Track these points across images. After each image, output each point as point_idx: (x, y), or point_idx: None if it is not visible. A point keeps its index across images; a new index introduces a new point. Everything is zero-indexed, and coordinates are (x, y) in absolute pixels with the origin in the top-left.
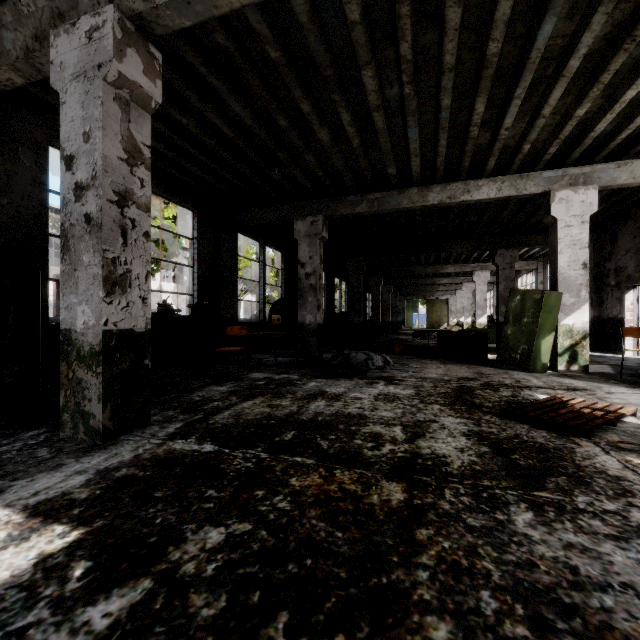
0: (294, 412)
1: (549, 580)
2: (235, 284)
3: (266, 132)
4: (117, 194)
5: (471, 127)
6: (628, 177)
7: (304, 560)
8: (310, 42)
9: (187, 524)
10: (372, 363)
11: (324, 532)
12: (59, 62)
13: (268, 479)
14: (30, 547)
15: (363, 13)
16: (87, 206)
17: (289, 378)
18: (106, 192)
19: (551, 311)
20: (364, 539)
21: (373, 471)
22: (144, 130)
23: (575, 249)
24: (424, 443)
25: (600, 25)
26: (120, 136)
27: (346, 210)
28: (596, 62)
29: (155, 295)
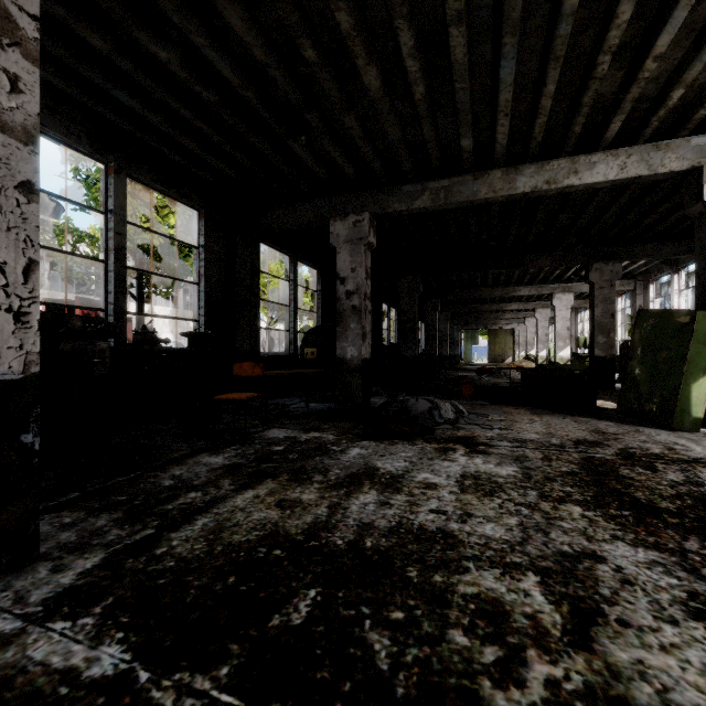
0: (321, 522)
1: None
2: (257, 308)
3: (286, 75)
4: None
5: (601, 55)
6: None
7: None
8: None
9: None
10: (439, 414)
11: None
12: None
13: None
14: None
15: None
16: None
17: (321, 439)
18: None
19: None
20: None
21: None
22: None
23: None
24: (619, 651)
25: None
26: None
27: (401, 205)
28: None
29: (177, 325)
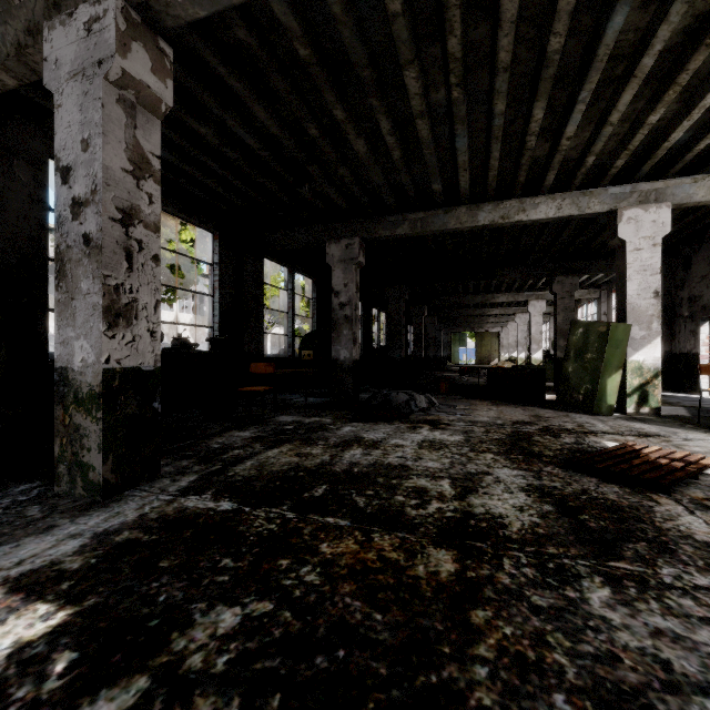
0: (326, 462)
1: (637, 679)
2: (261, 315)
3: (295, 143)
4: (121, 211)
5: (528, 136)
6: (706, 193)
7: (335, 651)
8: (344, 37)
9: (196, 603)
10: (415, 404)
11: (360, 614)
12: (54, 59)
13: (294, 545)
14: (5, 633)
15: (405, 3)
16: (86, 225)
17: (321, 422)
18: (108, 209)
19: (618, 346)
20: (408, 623)
21: (418, 535)
22: (153, 138)
23: (645, 275)
24: (477, 500)
25: (679, 16)
26: (124, 144)
27: (385, 232)
28: (673, 60)
29: (173, 327)
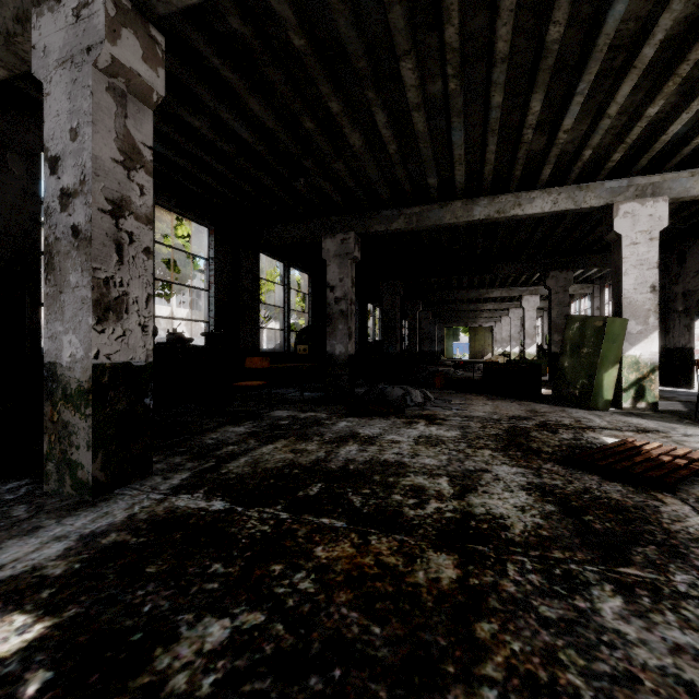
0: (321, 459)
1: None
2: (256, 310)
3: (290, 136)
4: (111, 202)
5: (525, 129)
6: None
7: (331, 670)
8: (340, 27)
9: (183, 613)
10: (410, 399)
11: (357, 626)
12: (42, 46)
13: (288, 548)
14: None
15: None
16: (74, 216)
17: (316, 417)
18: (97, 199)
19: (615, 340)
20: (409, 637)
21: (417, 537)
22: (144, 128)
23: (642, 270)
24: (476, 499)
25: (682, 4)
26: (114, 134)
27: (381, 226)
28: (673, 51)
29: (170, 322)
